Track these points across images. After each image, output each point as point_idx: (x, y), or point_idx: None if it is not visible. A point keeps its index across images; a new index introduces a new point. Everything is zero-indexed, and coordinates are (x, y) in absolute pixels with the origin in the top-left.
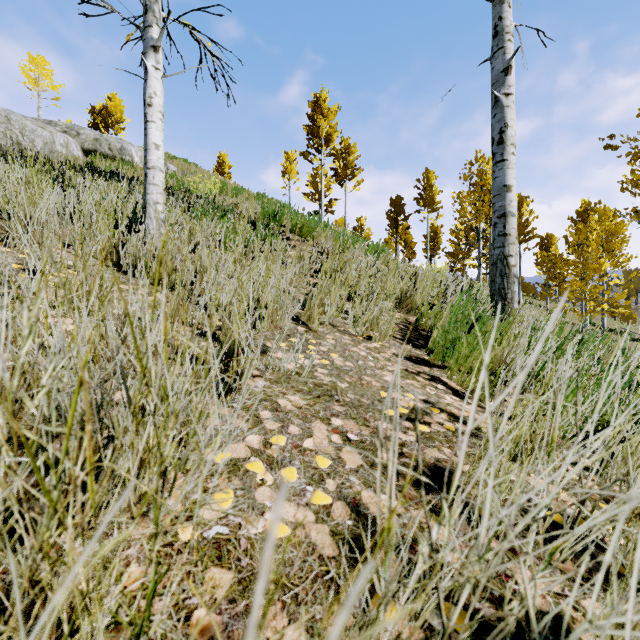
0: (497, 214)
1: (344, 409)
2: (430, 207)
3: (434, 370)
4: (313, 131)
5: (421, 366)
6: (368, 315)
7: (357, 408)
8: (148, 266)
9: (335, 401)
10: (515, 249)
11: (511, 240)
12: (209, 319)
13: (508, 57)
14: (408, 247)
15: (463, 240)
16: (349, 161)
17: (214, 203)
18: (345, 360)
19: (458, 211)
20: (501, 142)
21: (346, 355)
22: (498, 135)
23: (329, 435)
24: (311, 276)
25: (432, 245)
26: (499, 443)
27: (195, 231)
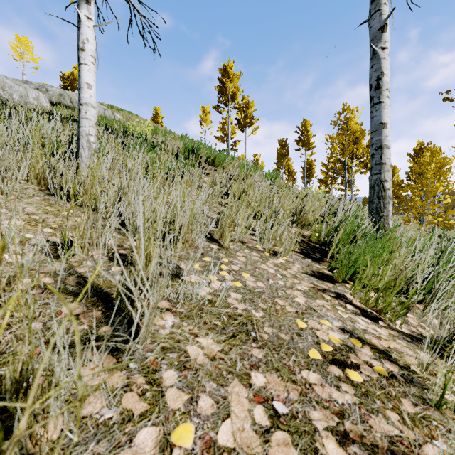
0: (374, 147)
1: (264, 354)
2: (307, 146)
3: (337, 285)
4: (222, 90)
5: (324, 282)
6: (273, 232)
7: (277, 350)
8: (76, 189)
9: (252, 341)
10: (389, 175)
11: (386, 168)
12: (127, 239)
13: (384, 17)
14: (290, 175)
15: (331, 170)
16: (248, 113)
17: (146, 140)
18: (256, 280)
19: (330, 148)
20: (378, 87)
21: (257, 274)
22: (375, 82)
23: (251, 409)
24: (222, 197)
25: (308, 174)
26: (450, 401)
27: (126, 160)
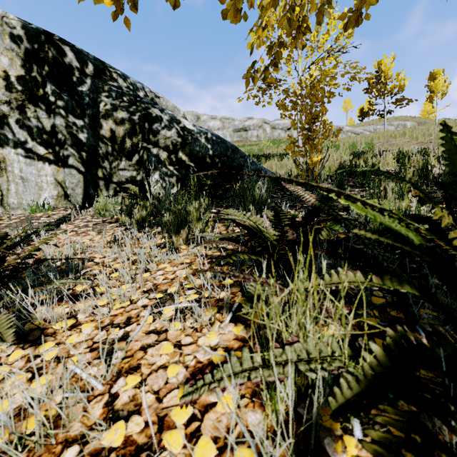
0: None
1: None
2: None
3: None
4: None
5: None
6: None
7: None
8: None
9: None
10: None
11: None
12: None
13: None
14: None
15: None
16: None
17: None
18: None
19: None
20: None
21: None
22: None
23: None
24: None
25: None
26: None
27: None
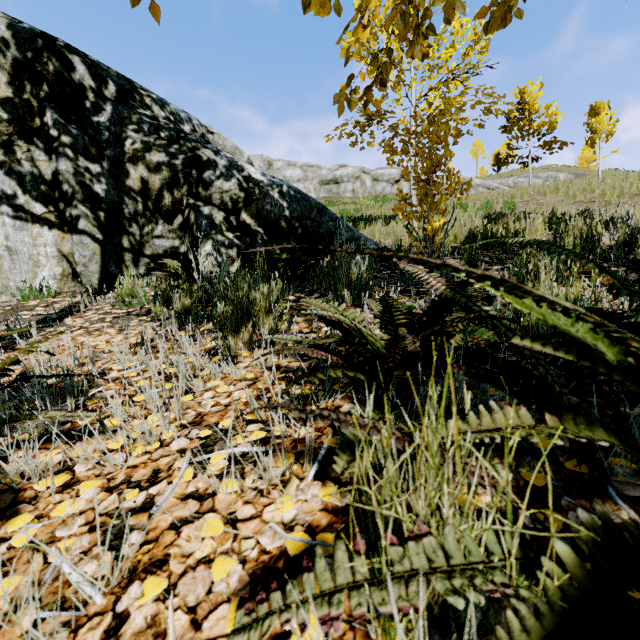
0: None
1: None
2: None
3: None
4: None
5: None
6: None
7: None
8: None
9: None
10: None
11: None
12: None
13: None
14: None
15: None
16: None
17: None
18: None
19: None
20: None
21: None
22: None
23: None
24: None
25: None
26: None
27: None
